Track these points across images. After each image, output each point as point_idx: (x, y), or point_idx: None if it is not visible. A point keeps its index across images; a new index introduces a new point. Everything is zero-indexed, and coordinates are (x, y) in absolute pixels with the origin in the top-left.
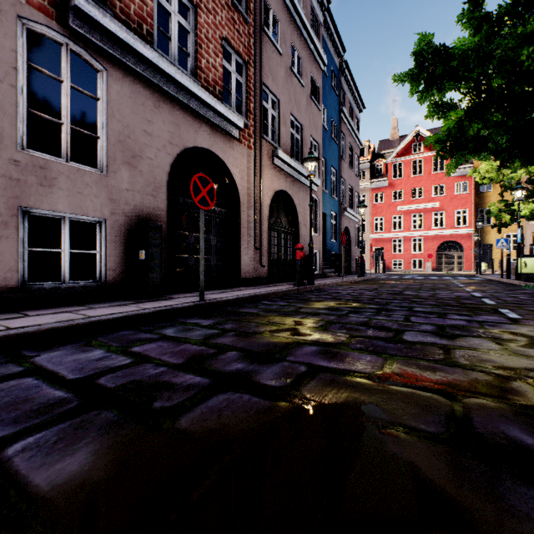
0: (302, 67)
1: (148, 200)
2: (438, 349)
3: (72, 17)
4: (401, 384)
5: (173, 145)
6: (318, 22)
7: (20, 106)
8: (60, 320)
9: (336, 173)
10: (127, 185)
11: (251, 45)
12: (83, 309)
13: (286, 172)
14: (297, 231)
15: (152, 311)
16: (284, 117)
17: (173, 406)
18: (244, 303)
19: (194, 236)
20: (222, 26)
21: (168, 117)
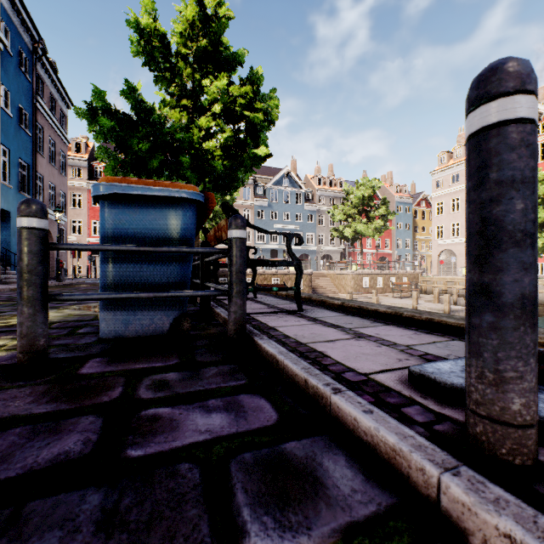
0: None
1: None
2: (14, 315)
3: None
4: None
5: None
6: None
7: None
8: None
9: (29, 167)
10: None
11: None
12: None
13: None
14: None
15: None
16: None
17: None
18: None
19: None
20: None
21: None
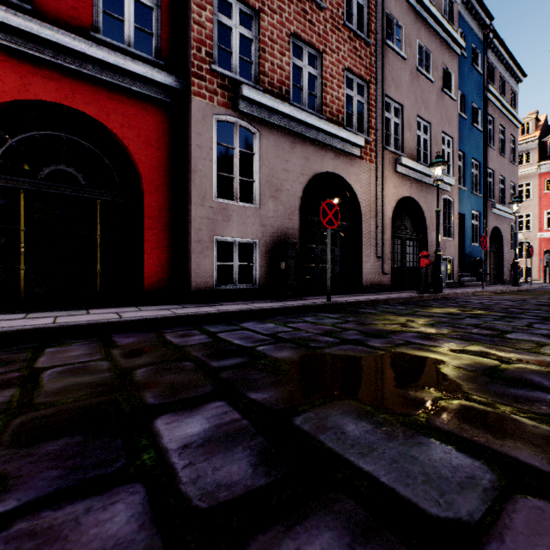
0: (431, 61)
1: (286, 223)
2: (533, 344)
3: (240, 103)
4: (472, 354)
5: (304, 175)
6: (452, 3)
7: (214, 172)
8: (242, 308)
9: (479, 165)
10: (272, 213)
11: (372, 64)
12: (249, 303)
13: (411, 177)
14: (425, 237)
15: (294, 306)
16: (408, 121)
17: (321, 346)
18: (364, 305)
19: (320, 248)
20: (344, 59)
21: (300, 153)
